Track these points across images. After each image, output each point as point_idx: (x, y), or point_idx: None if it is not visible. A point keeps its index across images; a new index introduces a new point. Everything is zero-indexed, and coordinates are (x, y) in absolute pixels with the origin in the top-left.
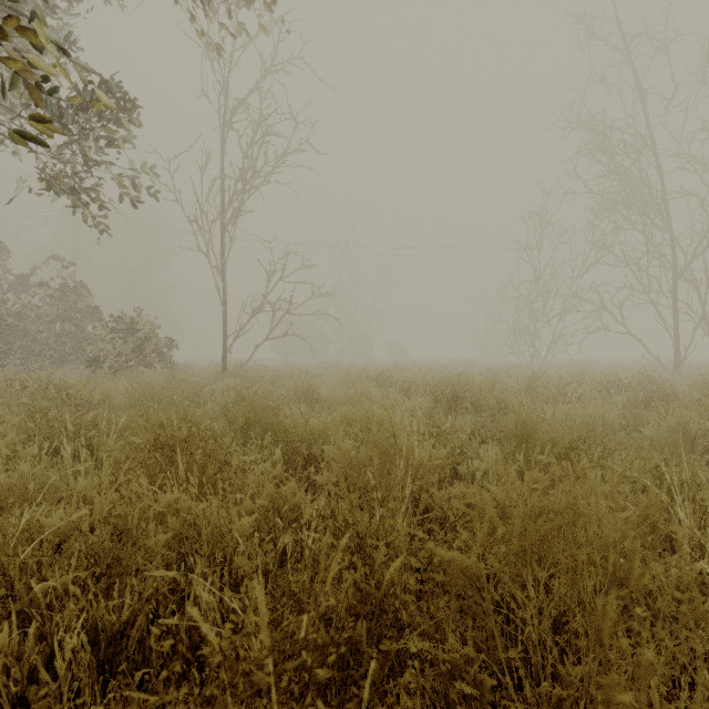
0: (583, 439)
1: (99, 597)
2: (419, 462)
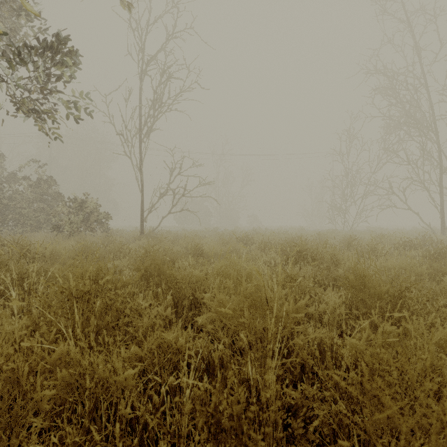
0: (409, 289)
1: (5, 433)
2: (283, 313)
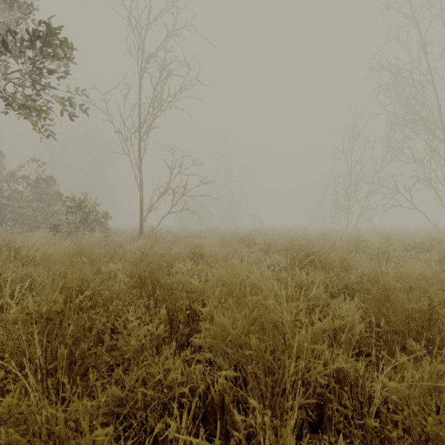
0: (442, 304)
1: None
2: (299, 342)
